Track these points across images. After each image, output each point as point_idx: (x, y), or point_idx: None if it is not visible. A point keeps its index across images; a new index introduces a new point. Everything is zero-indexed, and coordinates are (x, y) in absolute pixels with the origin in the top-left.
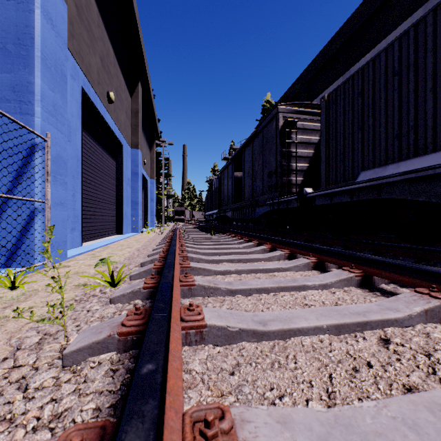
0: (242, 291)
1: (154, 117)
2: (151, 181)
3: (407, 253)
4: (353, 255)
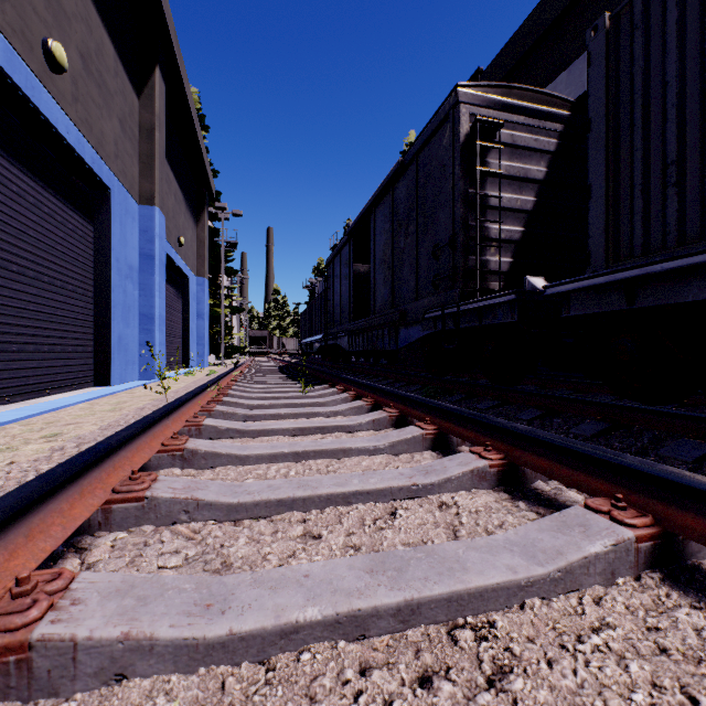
0: None
1: (200, 157)
2: (198, 281)
3: None
4: None
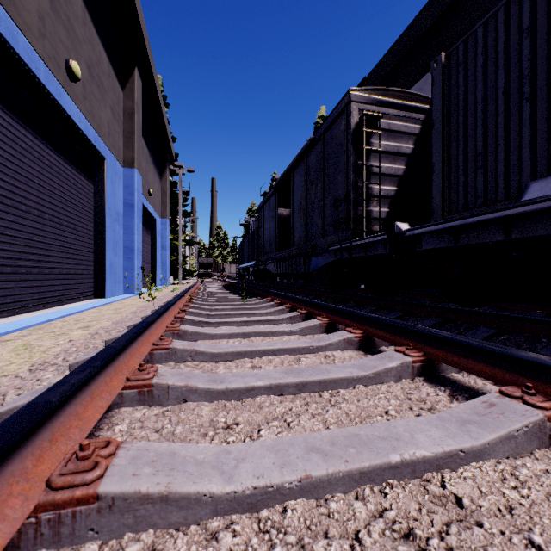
0: None
1: (164, 129)
2: (162, 221)
3: None
4: None
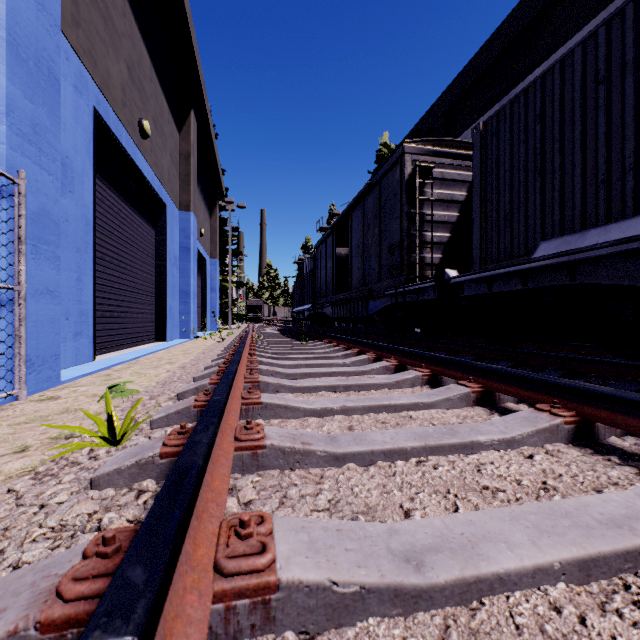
0: (356, 456)
1: (215, 165)
2: (211, 261)
3: (623, 375)
4: (553, 382)
